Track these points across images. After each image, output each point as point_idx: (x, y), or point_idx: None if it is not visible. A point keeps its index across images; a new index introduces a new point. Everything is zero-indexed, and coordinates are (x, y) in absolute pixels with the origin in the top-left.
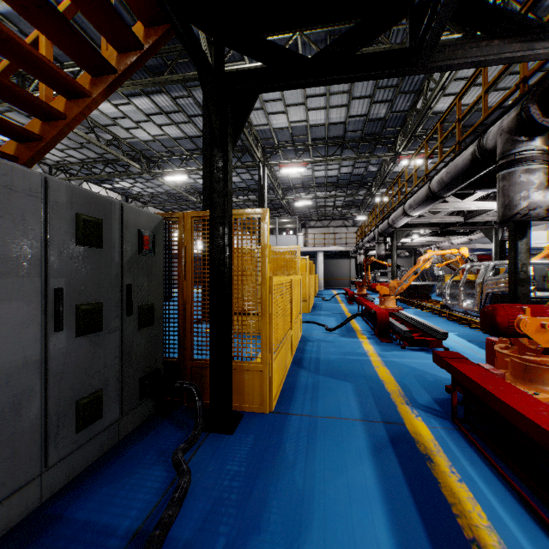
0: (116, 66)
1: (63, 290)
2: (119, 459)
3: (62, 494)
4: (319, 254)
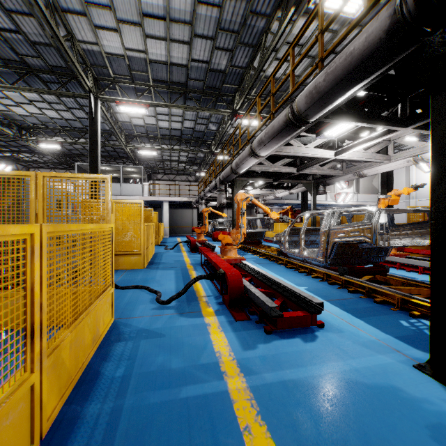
0: None
1: None
2: None
3: None
4: (164, 203)
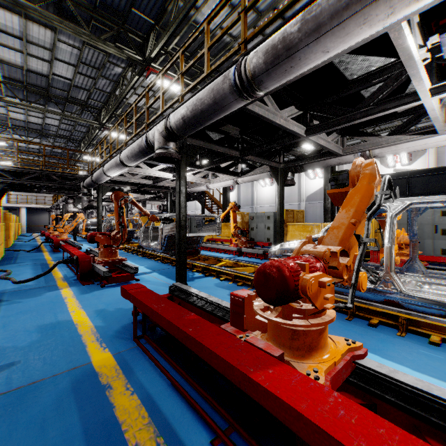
0: None
1: None
2: None
3: None
4: (23, 209)
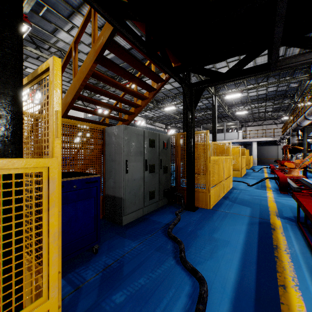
0: (156, 88)
1: (147, 160)
2: (159, 211)
3: (147, 215)
4: (253, 143)
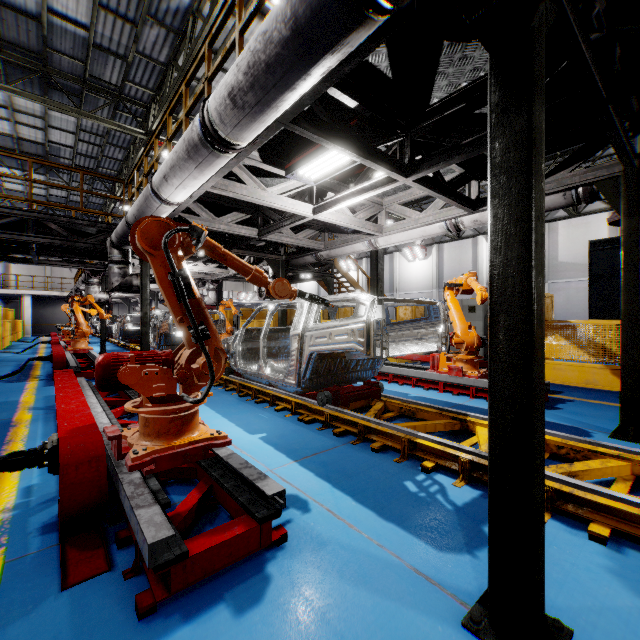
0: None
1: None
2: None
3: None
4: (26, 297)
